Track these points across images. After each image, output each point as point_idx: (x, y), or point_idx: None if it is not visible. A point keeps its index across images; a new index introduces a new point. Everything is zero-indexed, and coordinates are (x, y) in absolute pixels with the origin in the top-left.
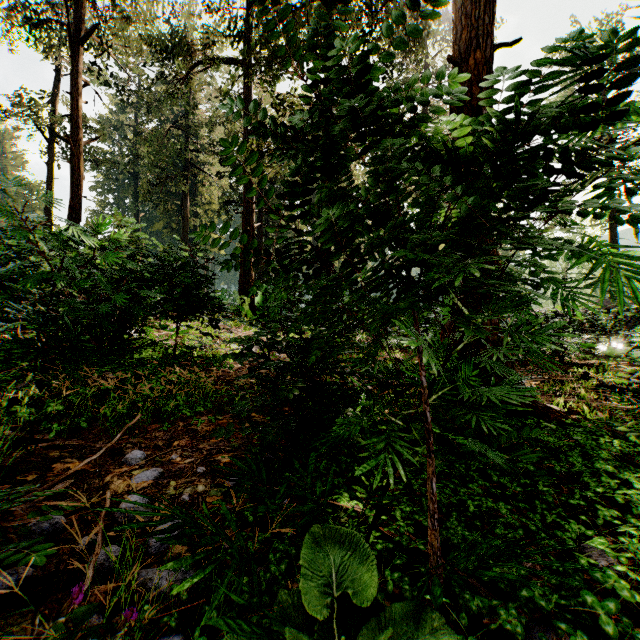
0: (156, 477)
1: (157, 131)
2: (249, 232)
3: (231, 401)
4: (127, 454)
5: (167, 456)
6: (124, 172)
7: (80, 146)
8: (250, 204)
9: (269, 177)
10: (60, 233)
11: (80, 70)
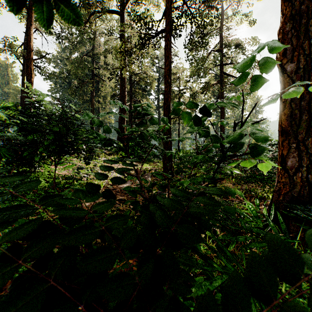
0: None
1: (77, 58)
2: (123, 108)
3: None
4: None
5: None
6: (64, 82)
7: (31, 61)
8: (124, 92)
9: (135, 80)
10: None
11: (31, 20)
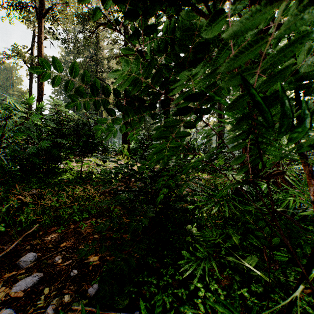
0: (34, 283)
1: (82, 62)
2: None
3: (109, 207)
4: (22, 257)
5: (52, 258)
6: None
7: None
8: None
9: None
10: (5, 104)
11: (42, 30)
